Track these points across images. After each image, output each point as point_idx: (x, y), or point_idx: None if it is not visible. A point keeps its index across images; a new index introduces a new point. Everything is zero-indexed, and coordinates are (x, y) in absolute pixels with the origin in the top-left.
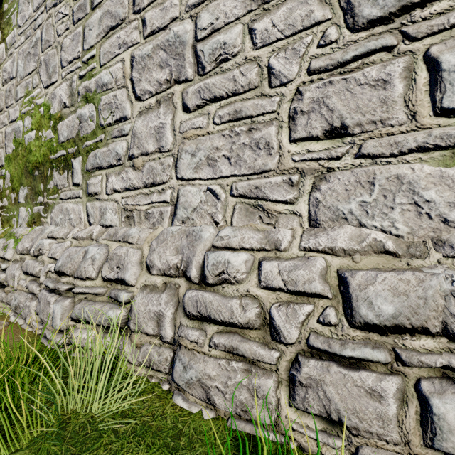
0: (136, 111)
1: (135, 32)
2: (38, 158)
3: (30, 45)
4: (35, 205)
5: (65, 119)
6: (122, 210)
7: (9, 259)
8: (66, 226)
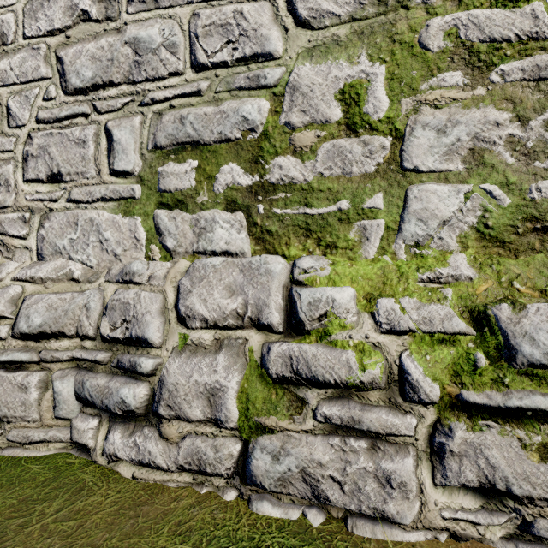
0: None
1: None
2: None
3: None
4: None
5: None
6: None
7: None
8: None
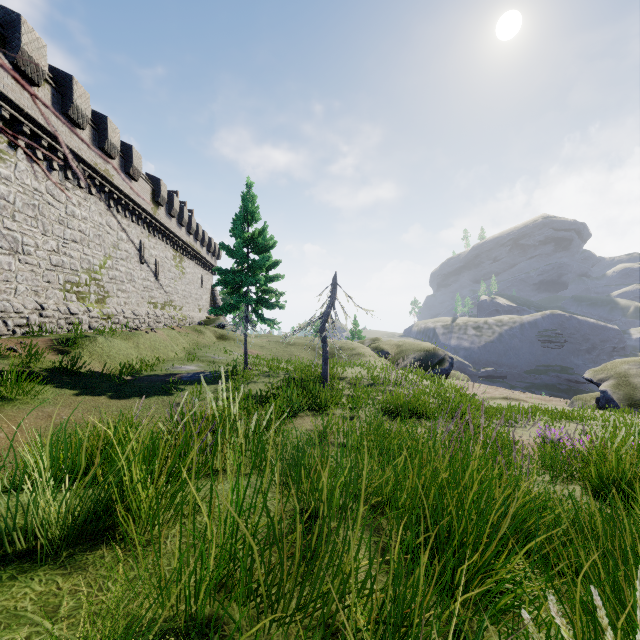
0: None
1: None
2: None
3: None
4: None
5: None
6: None
7: None
8: None
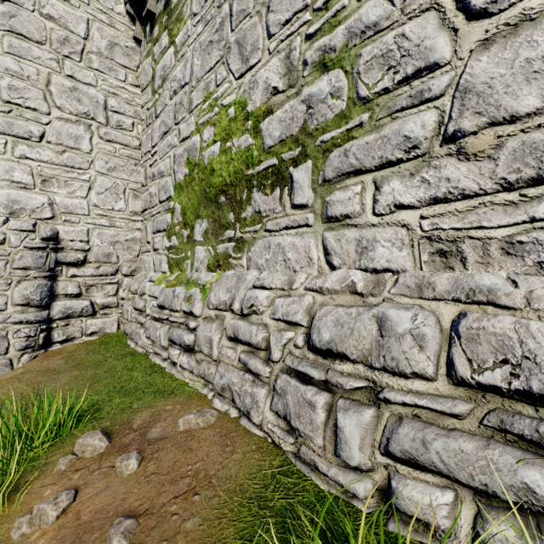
0: (469, 42)
1: None
2: (224, 178)
3: (211, 32)
4: (219, 242)
5: (276, 112)
6: (423, 240)
7: (198, 316)
8: (278, 270)
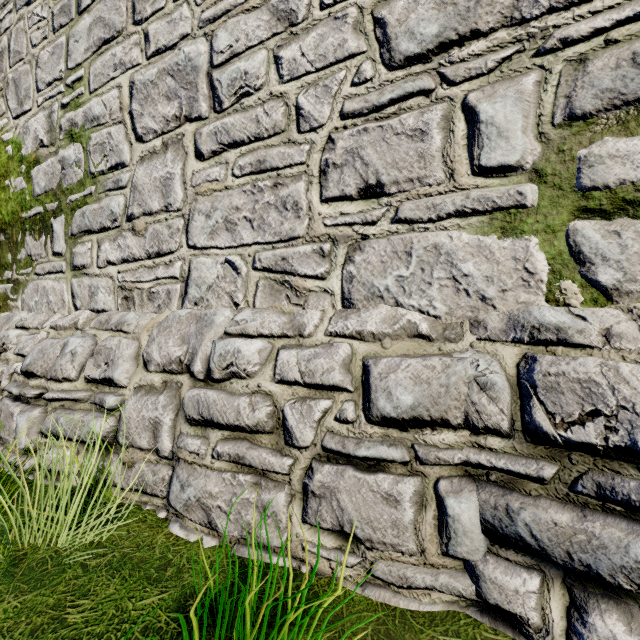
0: (136, 155)
1: (135, 49)
2: (4, 216)
3: None
4: None
5: (42, 163)
6: (119, 288)
7: None
8: (43, 312)
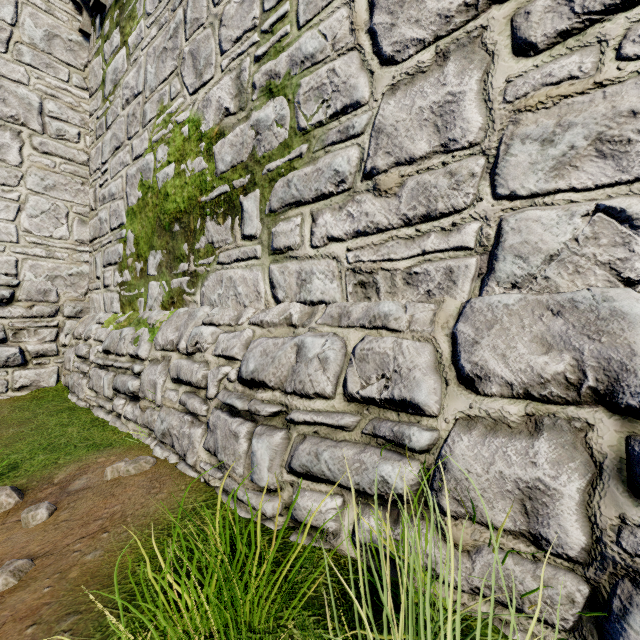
0: (381, 86)
1: None
2: (179, 204)
3: (165, 37)
4: (174, 276)
5: (228, 135)
6: (348, 272)
7: (144, 358)
8: (229, 306)
